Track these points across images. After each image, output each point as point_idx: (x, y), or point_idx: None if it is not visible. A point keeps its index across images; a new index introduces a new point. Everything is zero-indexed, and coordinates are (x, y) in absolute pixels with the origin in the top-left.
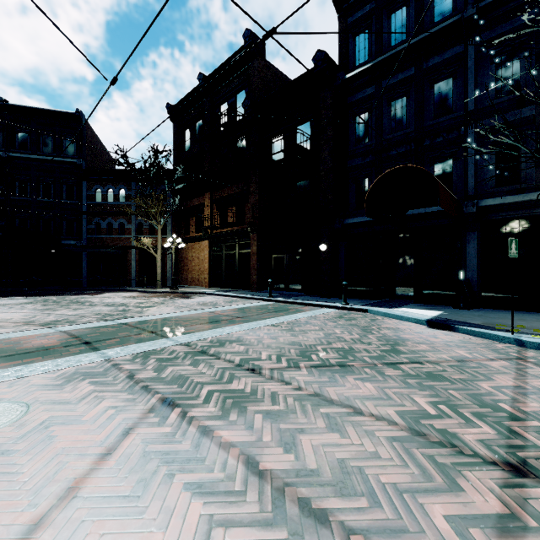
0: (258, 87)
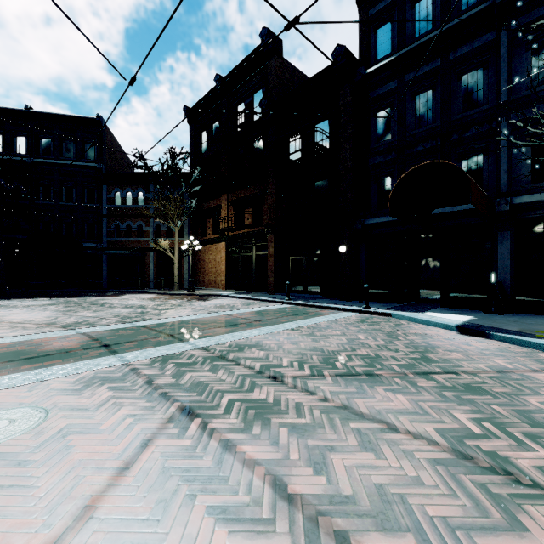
0: (275, 86)
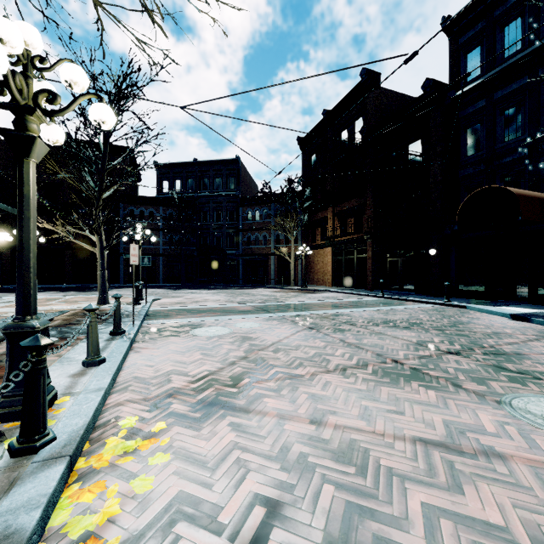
0: (373, 114)
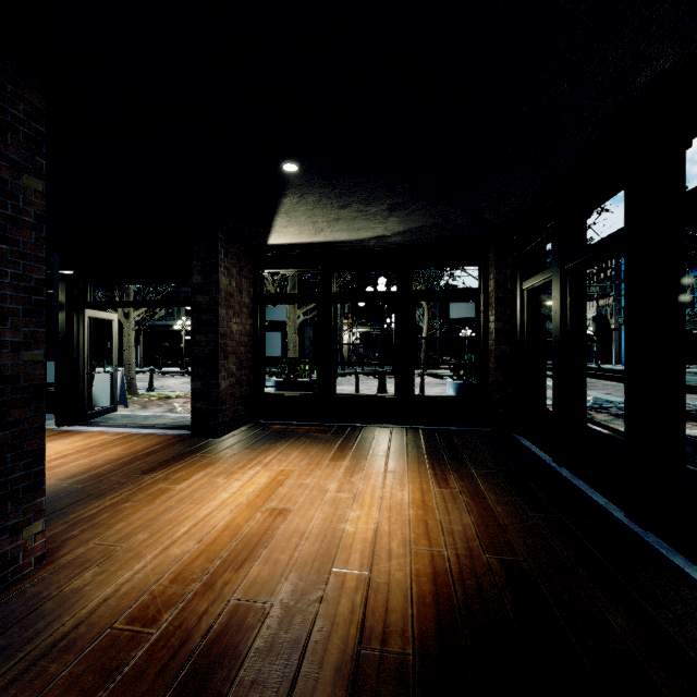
0: None
